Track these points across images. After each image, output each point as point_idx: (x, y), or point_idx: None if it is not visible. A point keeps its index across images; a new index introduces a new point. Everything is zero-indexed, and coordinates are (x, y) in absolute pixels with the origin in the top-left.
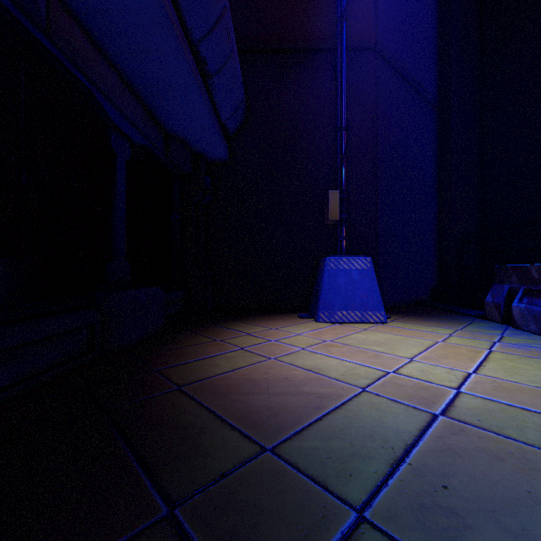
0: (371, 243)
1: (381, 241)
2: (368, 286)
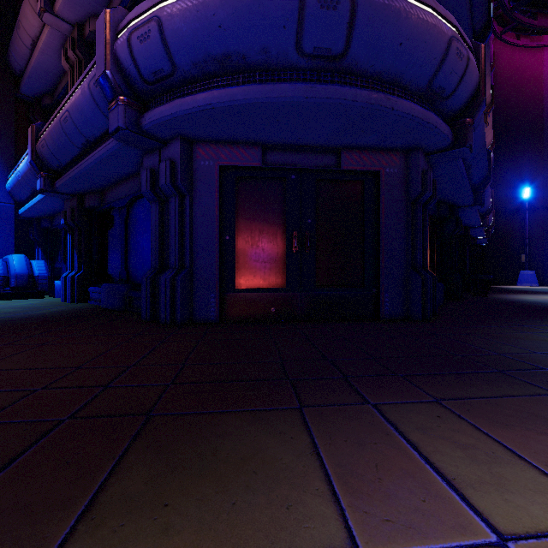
0: (541, 266)
1: (546, 265)
2: (533, 278)
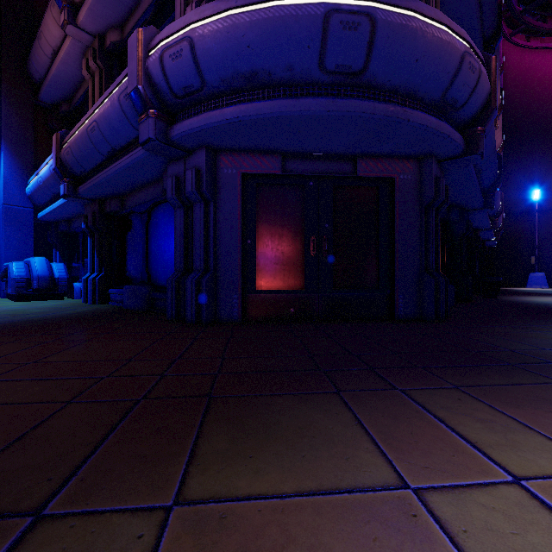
0: (551, 268)
1: None
2: (543, 280)
